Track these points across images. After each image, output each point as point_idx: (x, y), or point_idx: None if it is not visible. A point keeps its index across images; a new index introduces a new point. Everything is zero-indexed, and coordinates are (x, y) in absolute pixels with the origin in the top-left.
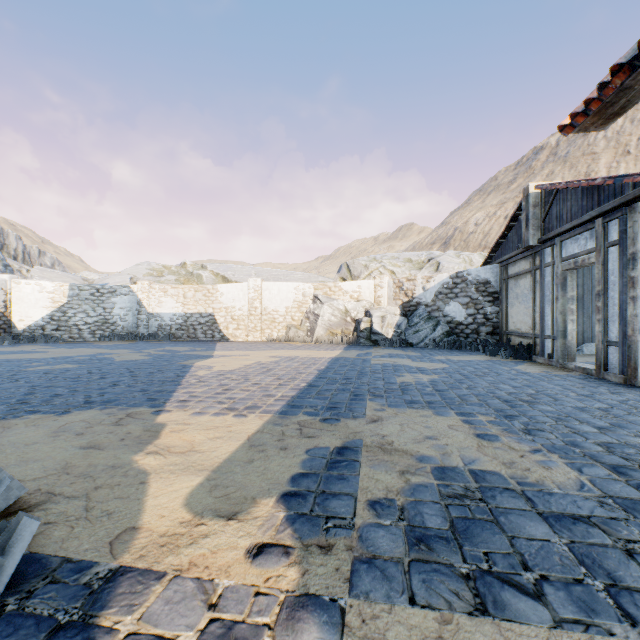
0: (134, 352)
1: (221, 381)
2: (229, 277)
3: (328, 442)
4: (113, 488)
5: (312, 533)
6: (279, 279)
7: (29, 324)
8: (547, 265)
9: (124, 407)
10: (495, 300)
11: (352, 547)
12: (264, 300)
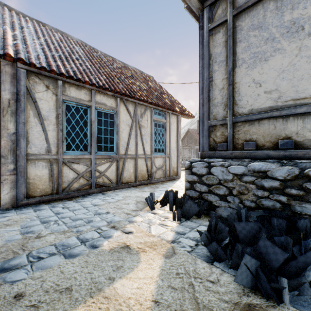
0: None
1: None
2: None
3: None
4: (180, 306)
5: (111, 231)
6: None
7: None
8: None
9: None
10: None
11: (108, 224)
12: None
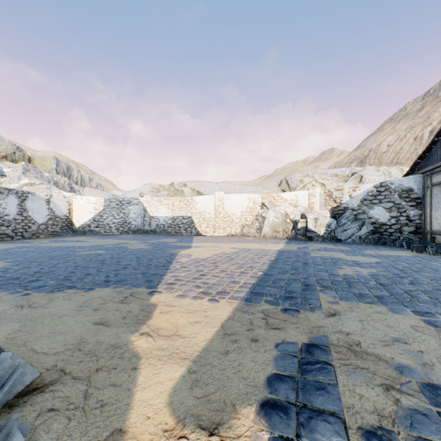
0: (141, 242)
1: (197, 267)
2: (201, 191)
3: (294, 336)
4: (110, 372)
5: None
6: (236, 192)
7: (82, 223)
8: None
9: (129, 287)
10: (418, 204)
11: None
12: (225, 207)
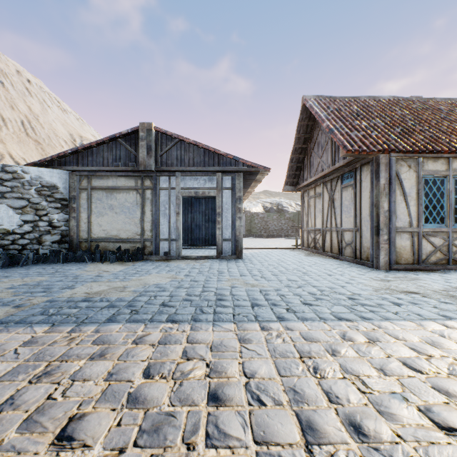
0: None
1: None
2: None
3: None
4: None
5: None
6: None
7: None
8: (164, 189)
9: None
10: (65, 207)
11: None
12: None
